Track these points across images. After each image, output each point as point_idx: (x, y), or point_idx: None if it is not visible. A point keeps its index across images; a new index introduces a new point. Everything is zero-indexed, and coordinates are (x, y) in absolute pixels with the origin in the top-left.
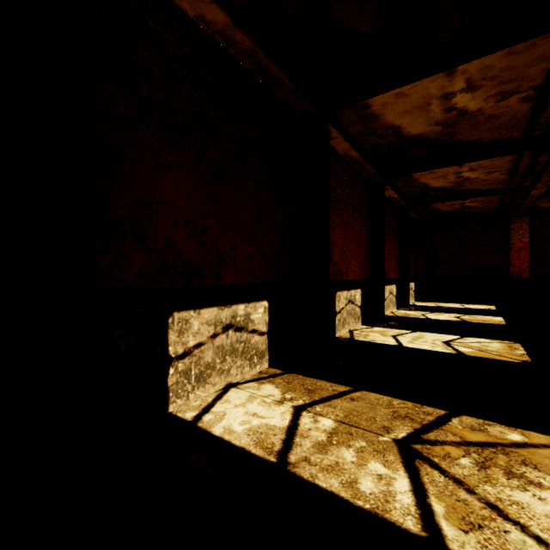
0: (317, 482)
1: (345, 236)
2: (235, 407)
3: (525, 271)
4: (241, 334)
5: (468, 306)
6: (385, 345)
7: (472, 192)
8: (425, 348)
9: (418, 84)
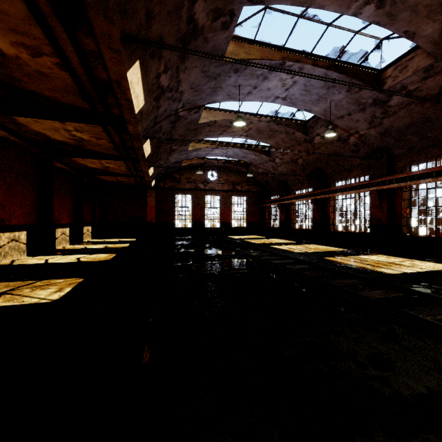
0: None
1: (7, 194)
2: None
3: (153, 219)
4: None
5: (122, 240)
6: (34, 264)
7: (117, 174)
8: (61, 262)
9: (46, 121)
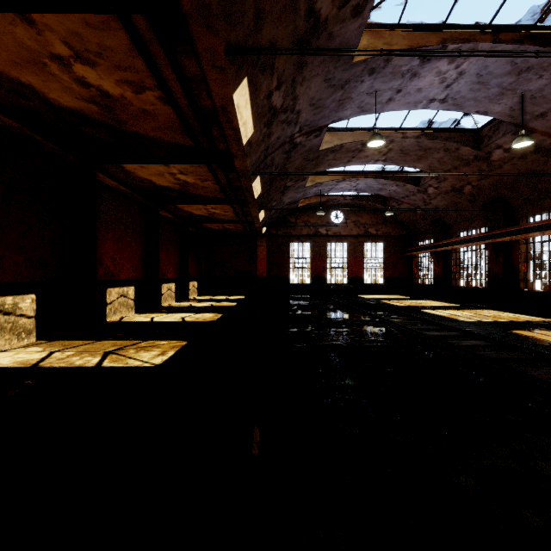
0: (53, 366)
1: (117, 247)
2: (3, 358)
3: (264, 273)
4: (10, 317)
5: (230, 297)
6: (141, 322)
7: (224, 220)
8: (166, 321)
9: (151, 165)
